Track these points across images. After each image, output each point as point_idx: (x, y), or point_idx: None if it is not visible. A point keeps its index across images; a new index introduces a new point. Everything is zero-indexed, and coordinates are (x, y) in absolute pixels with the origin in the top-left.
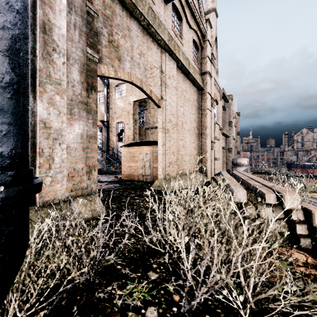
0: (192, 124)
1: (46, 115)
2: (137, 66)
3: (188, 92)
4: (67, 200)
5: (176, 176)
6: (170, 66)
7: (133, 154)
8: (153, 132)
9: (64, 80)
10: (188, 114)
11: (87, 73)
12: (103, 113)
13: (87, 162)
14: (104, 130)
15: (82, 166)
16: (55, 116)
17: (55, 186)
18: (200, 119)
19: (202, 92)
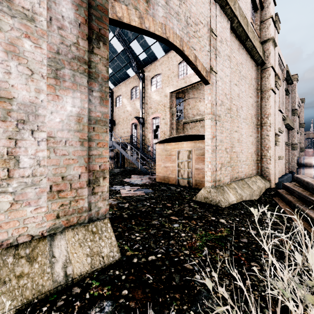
0: (250, 111)
1: (1, 75)
2: (176, 16)
3: (245, 66)
4: (47, 235)
5: (229, 182)
6: (222, 25)
7: (170, 152)
8: (192, 126)
9: (42, 14)
10: (245, 96)
11: (90, 11)
12: (138, 109)
13: (90, 165)
14: (139, 127)
15: (79, 172)
16: (21, 79)
17: (22, 212)
18: (260, 103)
19: (263, 68)
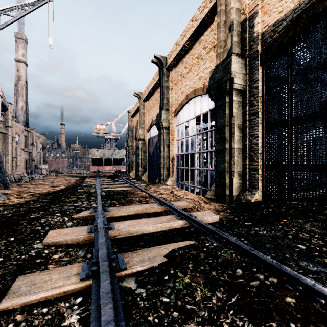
0: None
1: None
2: None
3: None
4: None
5: None
6: None
7: None
8: None
9: None
10: None
11: None
12: None
13: None
14: None
15: None
16: None
17: None
18: (5, 147)
19: (6, 135)
